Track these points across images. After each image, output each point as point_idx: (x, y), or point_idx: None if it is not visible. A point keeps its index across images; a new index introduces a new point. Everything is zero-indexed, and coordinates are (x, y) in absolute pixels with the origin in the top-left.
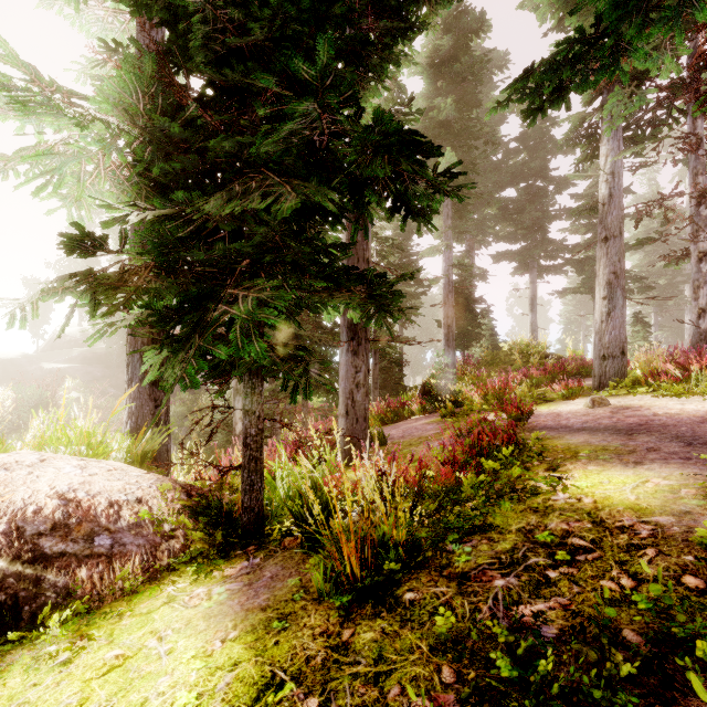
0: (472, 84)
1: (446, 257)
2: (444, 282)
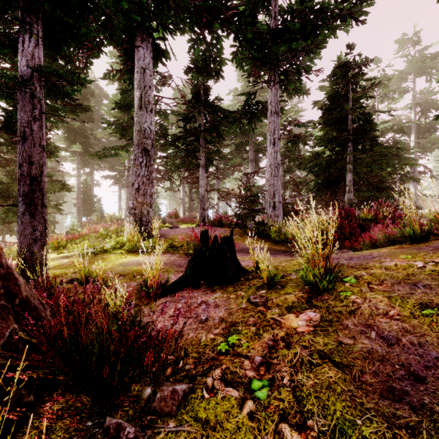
0: (89, 115)
1: (78, 179)
2: (77, 189)
